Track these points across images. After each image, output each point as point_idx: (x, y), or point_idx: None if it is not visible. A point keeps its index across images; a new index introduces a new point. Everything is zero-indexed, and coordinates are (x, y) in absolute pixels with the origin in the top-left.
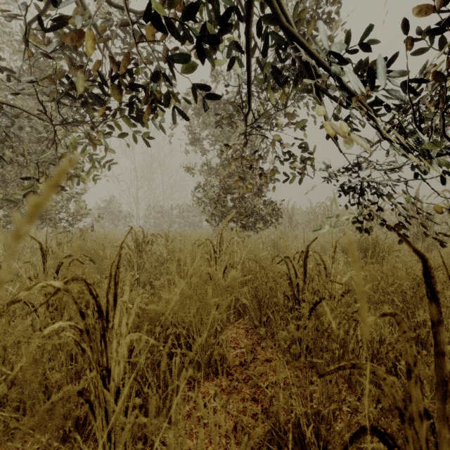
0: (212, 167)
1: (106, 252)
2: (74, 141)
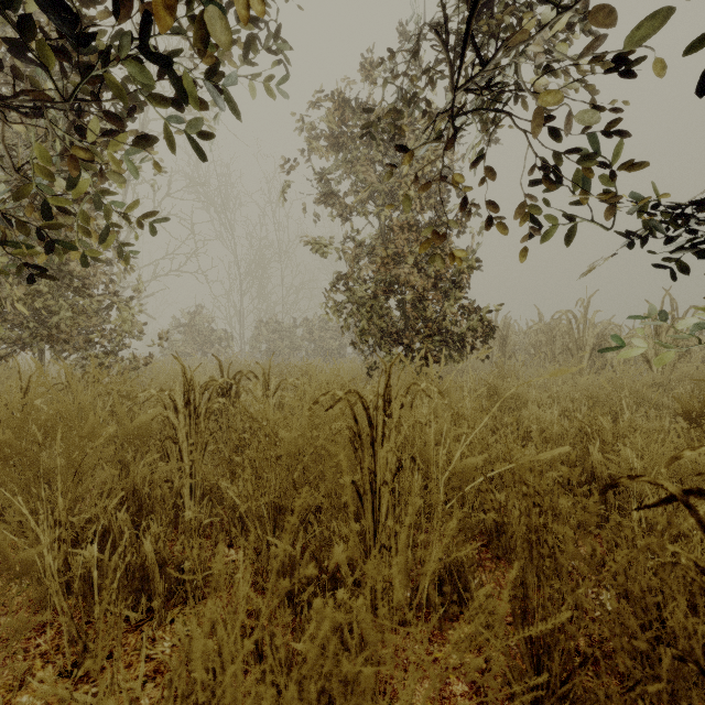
0: (362, 244)
1: (90, 423)
2: (42, 158)
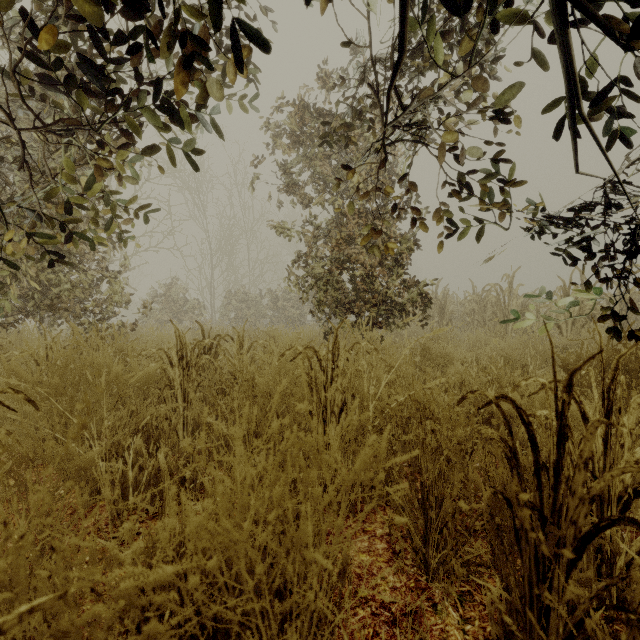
0: (320, 227)
1: (114, 371)
2: (68, 167)
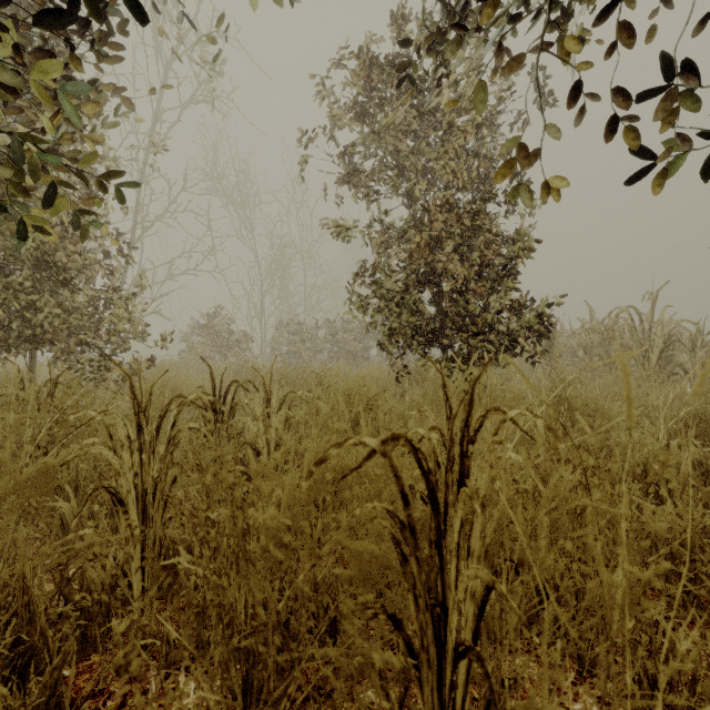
0: (391, 227)
1: None
2: None
